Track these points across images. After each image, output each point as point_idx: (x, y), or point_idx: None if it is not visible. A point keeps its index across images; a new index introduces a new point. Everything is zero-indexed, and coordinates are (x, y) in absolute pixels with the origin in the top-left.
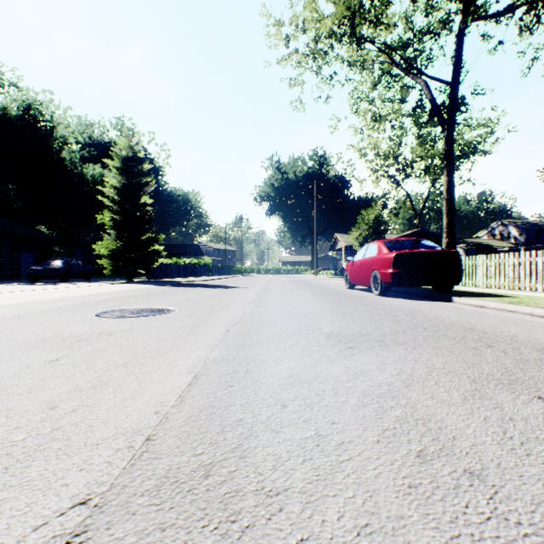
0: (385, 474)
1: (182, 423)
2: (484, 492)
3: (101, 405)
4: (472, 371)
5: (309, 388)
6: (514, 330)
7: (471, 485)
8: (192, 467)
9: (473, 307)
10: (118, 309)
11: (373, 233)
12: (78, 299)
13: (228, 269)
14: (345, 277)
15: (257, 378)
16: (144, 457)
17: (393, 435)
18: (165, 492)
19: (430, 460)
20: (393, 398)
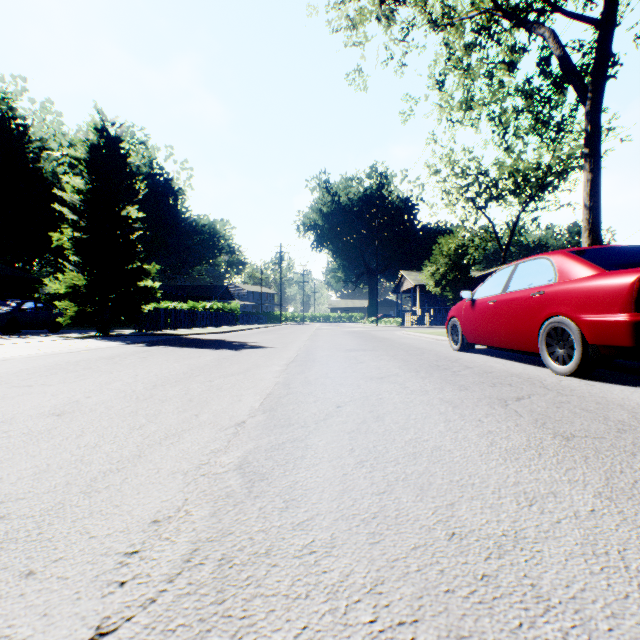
0: None
1: None
2: None
3: None
4: None
5: None
6: None
7: None
8: None
9: None
10: None
11: (454, 268)
12: None
13: (263, 317)
14: (450, 329)
15: None
16: None
17: None
18: None
19: None
20: None
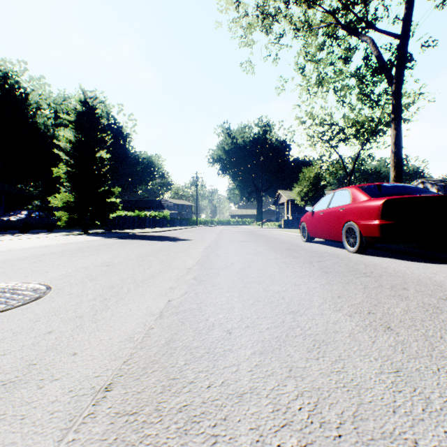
0: None
1: None
2: None
3: None
4: None
5: None
6: None
7: None
8: None
9: None
10: None
11: (313, 188)
12: None
13: (185, 221)
14: (301, 229)
15: None
16: None
17: None
18: None
19: None
20: None
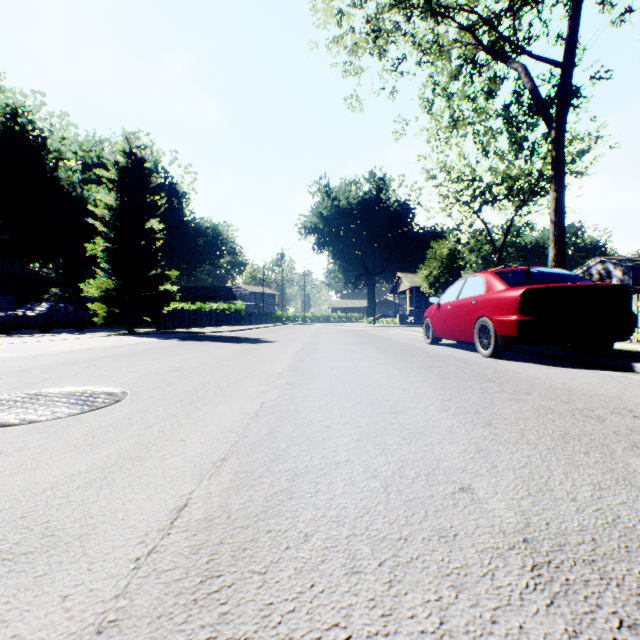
0: None
1: None
2: None
3: None
4: None
5: None
6: None
7: None
8: None
9: None
10: (6, 396)
11: (447, 271)
12: None
13: (266, 317)
14: (425, 327)
15: None
16: None
17: None
18: None
19: None
20: None
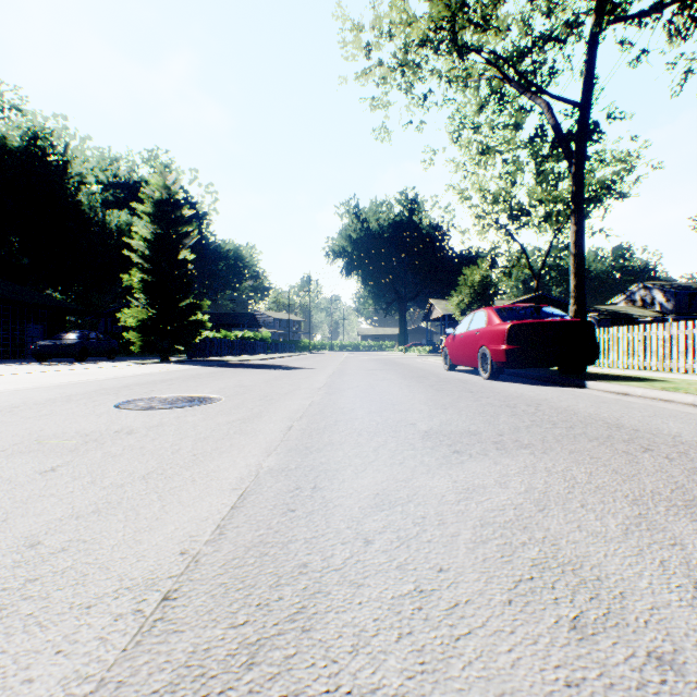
0: (527, 662)
1: (218, 571)
2: (686, 695)
3: (103, 541)
4: (629, 487)
5: (403, 513)
6: (675, 426)
7: (663, 682)
8: (228, 649)
9: (614, 394)
10: (145, 398)
11: (479, 298)
12: (94, 384)
13: (292, 345)
14: (444, 355)
15: (328, 498)
16: (157, 630)
17: (532, 591)
18: (183, 696)
19: (593, 635)
20: (525, 529)
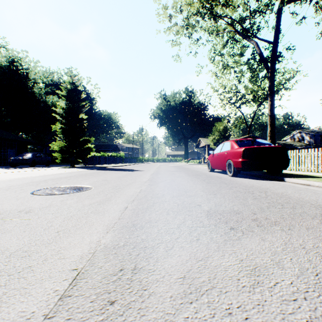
0: None
1: None
2: None
3: None
4: None
5: (210, 306)
6: None
7: None
8: None
9: (301, 185)
10: (50, 187)
11: (222, 137)
12: (29, 179)
13: (134, 159)
14: (208, 164)
15: (144, 283)
16: None
17: None
18: None
19: None
20: None
